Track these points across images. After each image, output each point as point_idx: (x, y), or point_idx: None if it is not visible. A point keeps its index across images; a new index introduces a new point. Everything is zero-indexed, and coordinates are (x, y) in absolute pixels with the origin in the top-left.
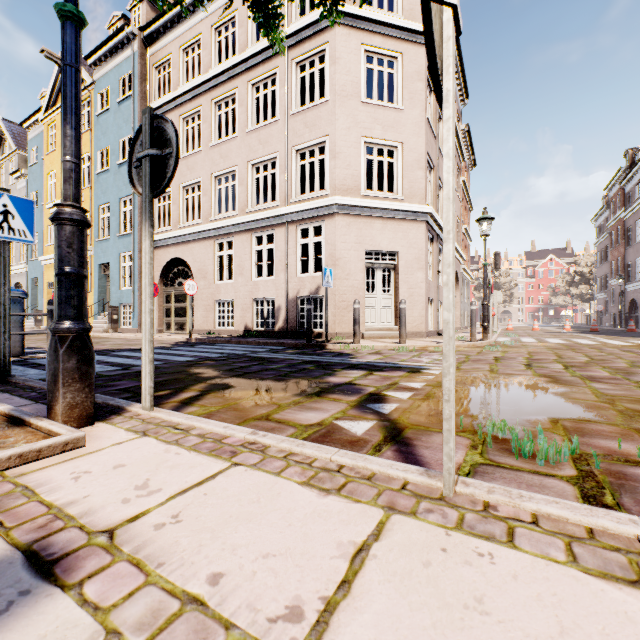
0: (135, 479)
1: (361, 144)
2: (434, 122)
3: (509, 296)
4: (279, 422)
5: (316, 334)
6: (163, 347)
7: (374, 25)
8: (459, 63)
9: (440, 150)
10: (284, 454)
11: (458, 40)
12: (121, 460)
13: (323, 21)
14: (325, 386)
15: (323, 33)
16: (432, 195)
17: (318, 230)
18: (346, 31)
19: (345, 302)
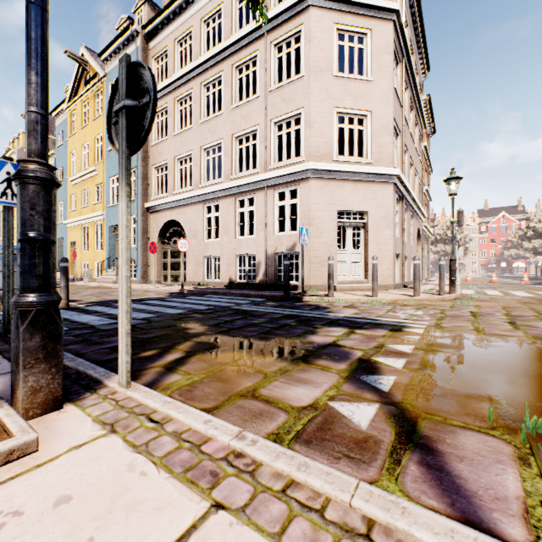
0: (73, 538)
1: (333, 114)
2: (400, 92)
3: (464, 250)
4: (267, 402)
5: (292, 286)
6: (159, 298)
7: (345, 5)
8: (422, 39)
9: (405, 118)
10: (282, 484)
11: (421, 17)
12: (69, 485)
13: (299, 5)
14: (310, 348)
15: (298, 16)
16: (398, 159)
17: (292, 194)
18: (319, 12)
19: (319, 258)
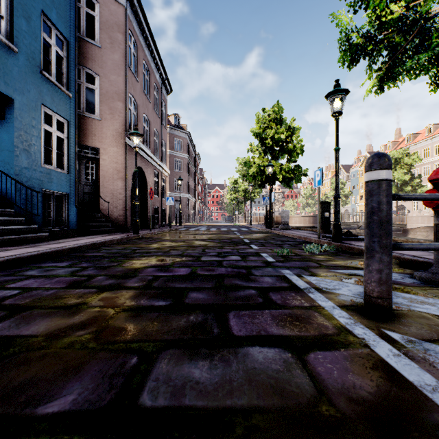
0: None
1: None
2: None
3: None
4: None
5: None
6: None
7: None
8: None
9: None
10: None
11: None
12: None
13: None
14: None
15: None
16: None
17: None
18: None
19: None
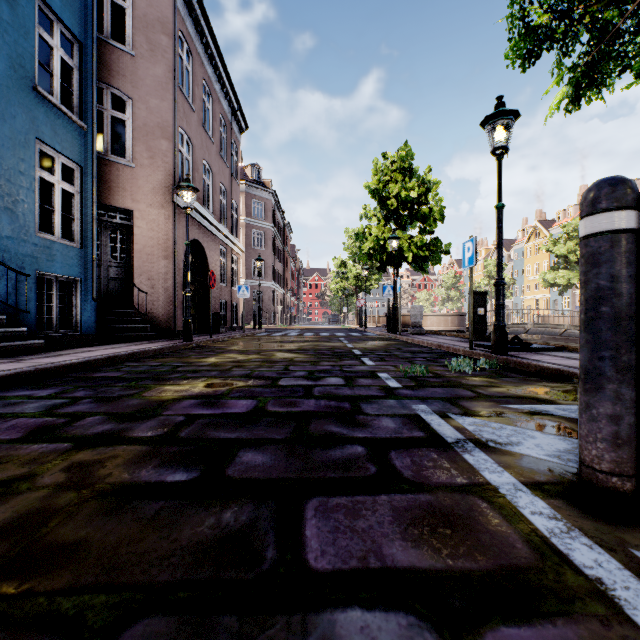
0: None
1: None
2: None
3: None
4: None
5: None
6: None
7: None
8: None
9: None
10: None
11: None
12: None
13: None
14: None
15: None
16: None
17: None
18: None
19: None
